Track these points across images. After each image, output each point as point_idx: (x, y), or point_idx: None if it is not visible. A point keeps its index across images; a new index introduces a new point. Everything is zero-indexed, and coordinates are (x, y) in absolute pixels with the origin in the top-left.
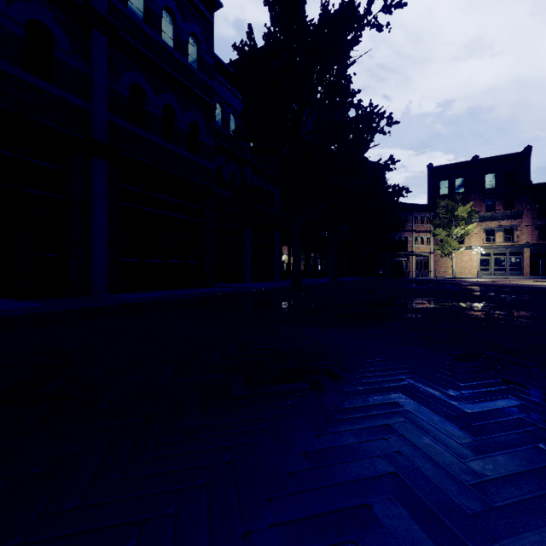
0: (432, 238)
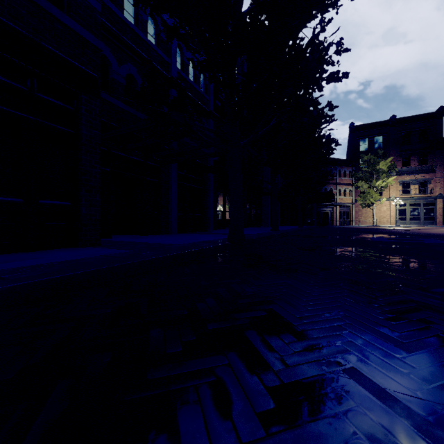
0: (353, 190)
